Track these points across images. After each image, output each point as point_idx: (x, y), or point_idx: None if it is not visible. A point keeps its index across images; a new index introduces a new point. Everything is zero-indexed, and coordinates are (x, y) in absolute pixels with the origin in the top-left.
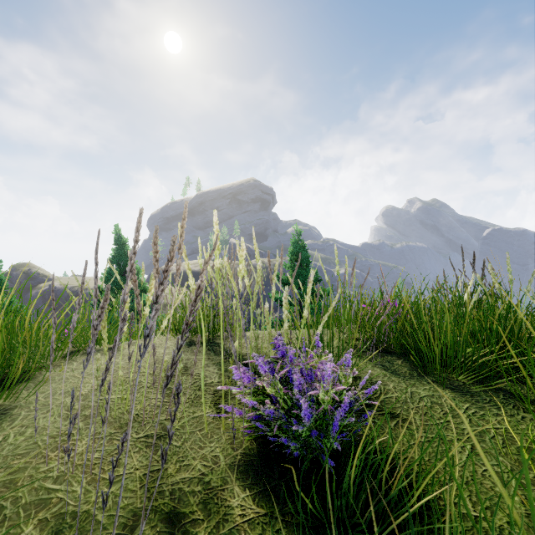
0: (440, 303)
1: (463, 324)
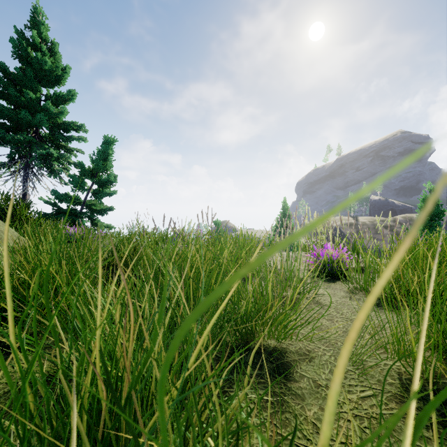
0: (429, 240)
1: (442, 251)
